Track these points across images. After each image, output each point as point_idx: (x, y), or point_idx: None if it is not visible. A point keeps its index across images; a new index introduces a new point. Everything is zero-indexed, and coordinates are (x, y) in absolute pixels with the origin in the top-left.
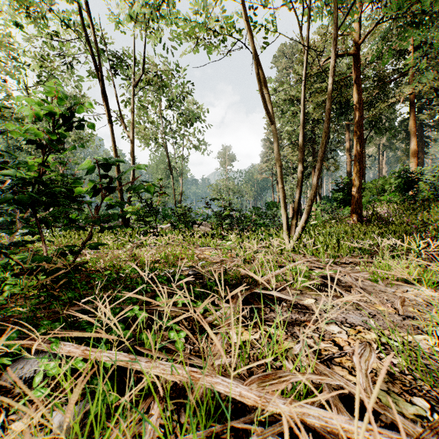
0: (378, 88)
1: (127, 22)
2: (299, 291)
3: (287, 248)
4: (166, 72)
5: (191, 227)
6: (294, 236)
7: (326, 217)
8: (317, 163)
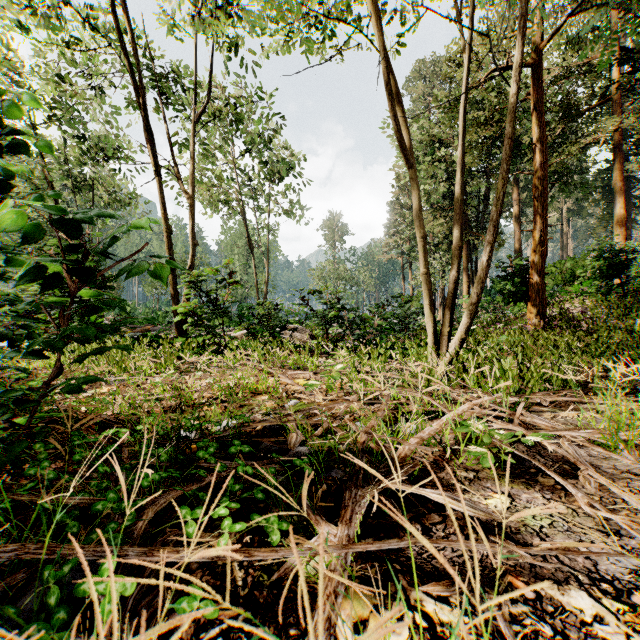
0: (565, 122)
1: (184, 26)
2: (472, 474)
3: (435, 374)
4: (243, 99)
5: (278, 335)
6: (447, 355)
7: (485, 318)
8: (488, 231)
